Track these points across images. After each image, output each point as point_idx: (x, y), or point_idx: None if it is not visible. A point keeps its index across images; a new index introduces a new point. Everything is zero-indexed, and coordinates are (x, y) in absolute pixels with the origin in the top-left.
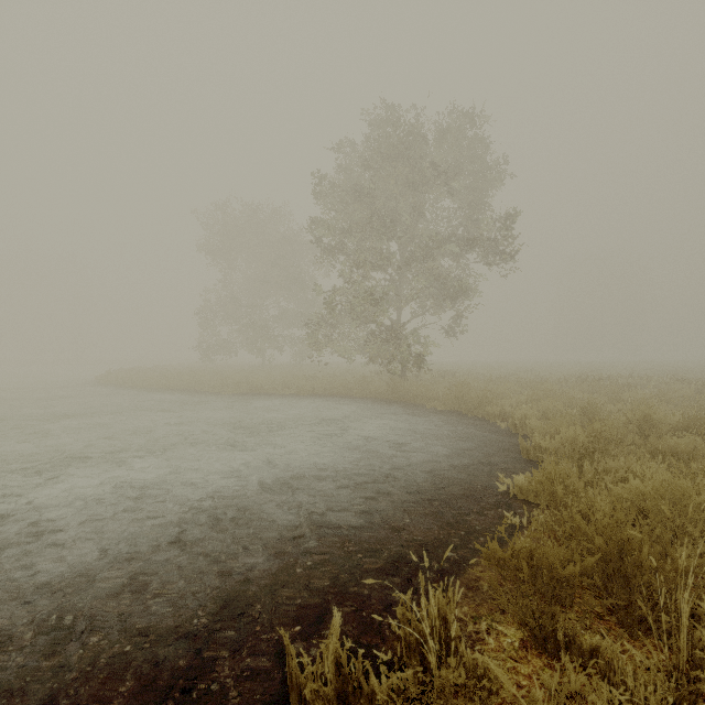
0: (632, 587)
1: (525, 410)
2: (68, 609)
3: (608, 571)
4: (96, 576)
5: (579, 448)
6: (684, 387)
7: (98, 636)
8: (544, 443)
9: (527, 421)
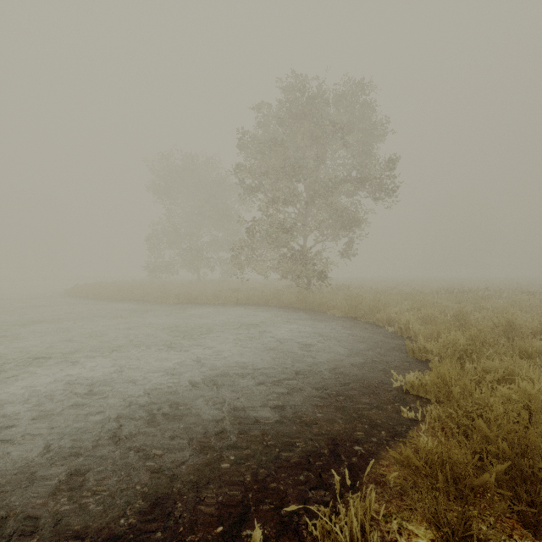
0: (538, 491)
1: (409, 317)
2: (6, 509)
3: (512, 474)
4: (37, 472)
5: (459, 350)
6: (530, 297)
7: (29, 539)
8: (429, 345)
9: (410, 326)
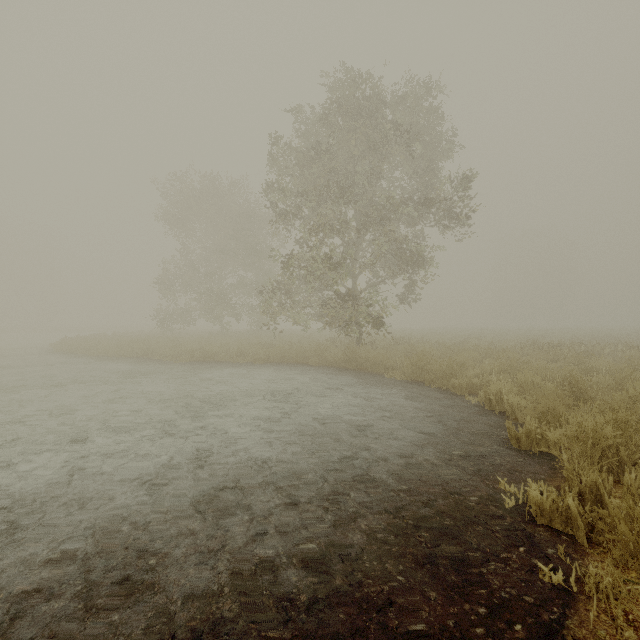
0: None
1: (501, 384)
2: None
3: None
4: None
5: (602, 444)
6: None
7: None
8: (553, 436)
9: (504, 397)
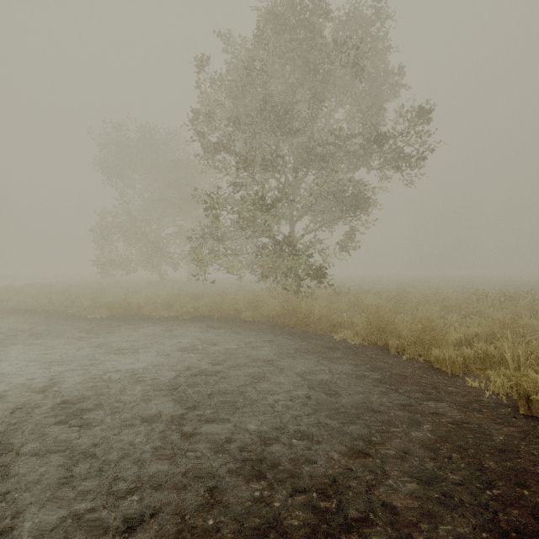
0: None
1: None
2: None
3: None
4: None
5: None
6: None
7: None
8: None
9: None
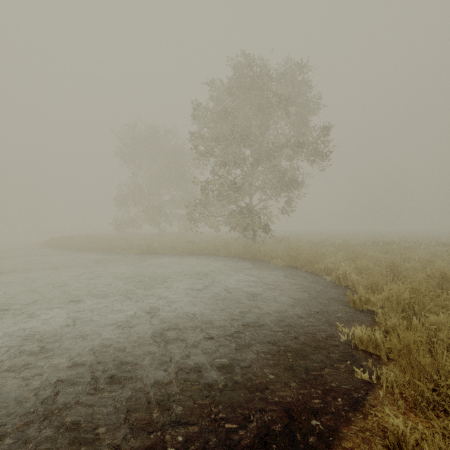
0: None
1: (346, 267)
2: None
3: None
4: None
5: (403, 303)
6: (446, 249)
7: None
8: (373, 298)
9: (348, 276)
